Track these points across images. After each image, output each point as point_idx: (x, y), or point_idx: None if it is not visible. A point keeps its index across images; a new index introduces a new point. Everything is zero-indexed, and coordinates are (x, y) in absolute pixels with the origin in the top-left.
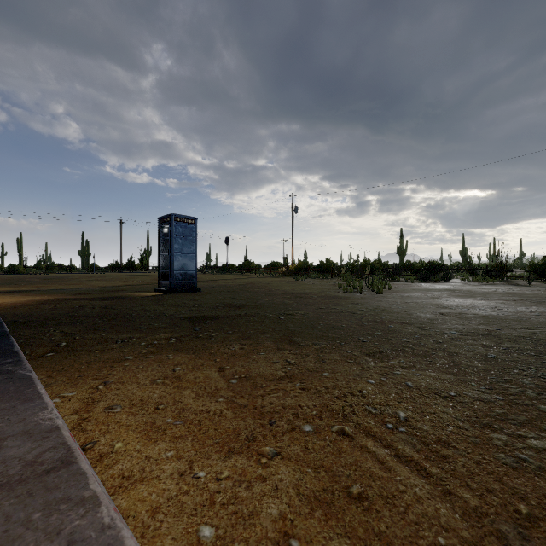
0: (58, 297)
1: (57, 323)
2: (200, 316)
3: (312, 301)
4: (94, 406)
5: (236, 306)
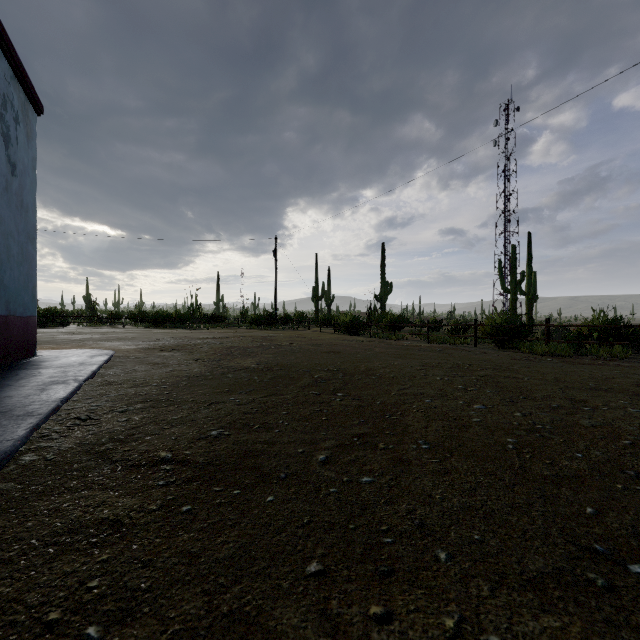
0: None
1: None
2: None
3: None
4: None
5: None
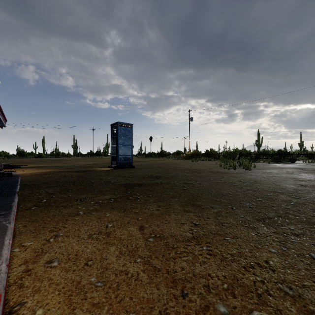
0: (55, 170)
1: (47, 186)
2: (132, 184)
3: (204, 174)
4: (40, 257)
5: (155, 177)
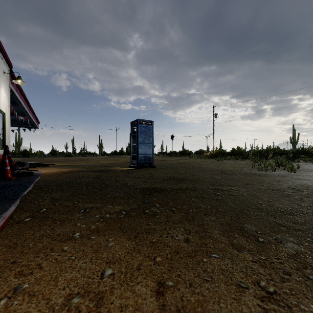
0: (76, 169)
1: (58, 189)
2: (151, 188)
3: (237, 177)
4: None
5: (178, 179)
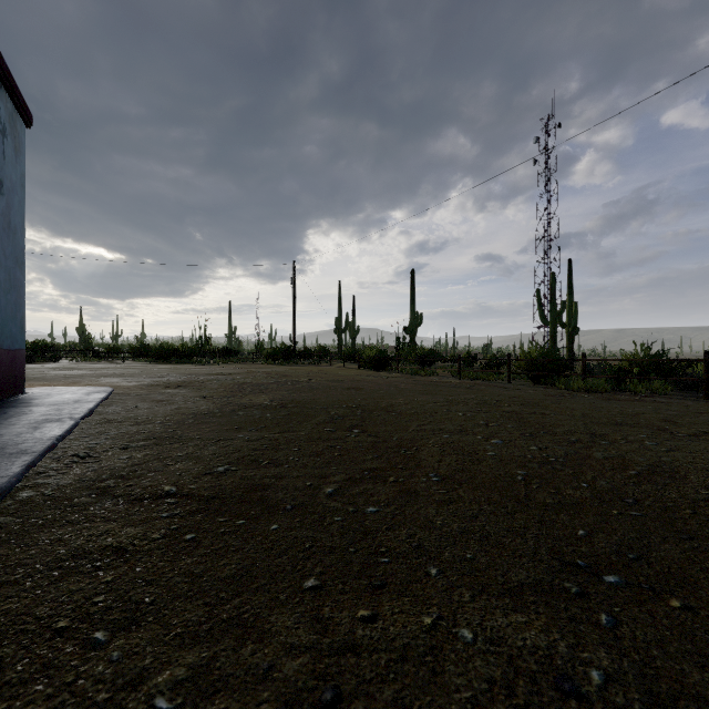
0: None
1: None
2: None
3: None
4: None
5: None
